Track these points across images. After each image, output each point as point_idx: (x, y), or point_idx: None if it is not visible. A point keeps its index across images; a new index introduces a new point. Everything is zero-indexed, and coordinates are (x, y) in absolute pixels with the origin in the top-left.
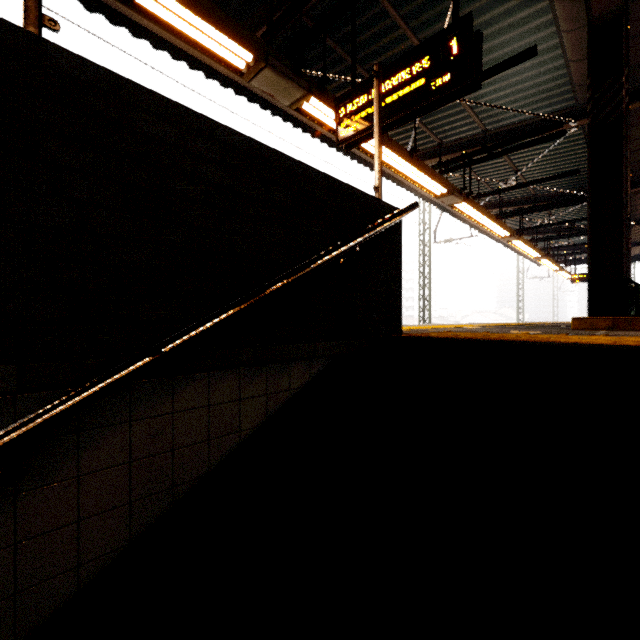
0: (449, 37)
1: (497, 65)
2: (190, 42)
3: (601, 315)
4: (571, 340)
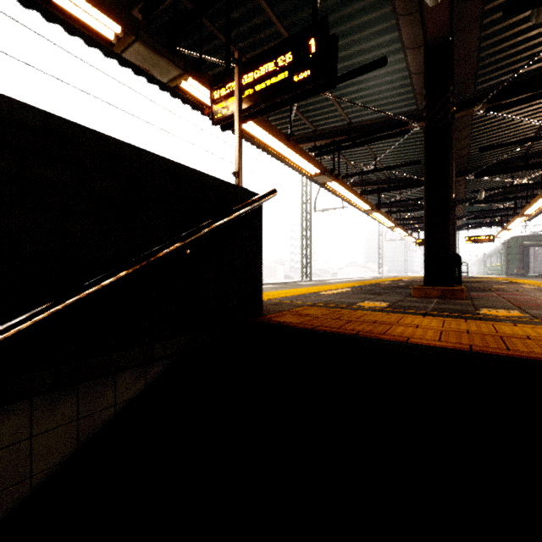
0: (308, 36)
1: (356, 69)
2: (46, 2)
3: (434, 284)
4: (405, 331)
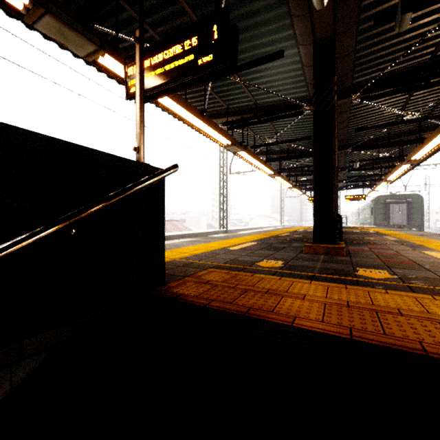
0: (211, 23)
1: (259, 59)
2: None
3: (321, 242)
4: (293, 306)
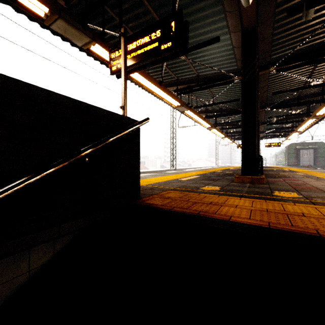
0: (170, 21)
1: (201, 43)
2: None
3: (247, 174)
4: (229, 211)
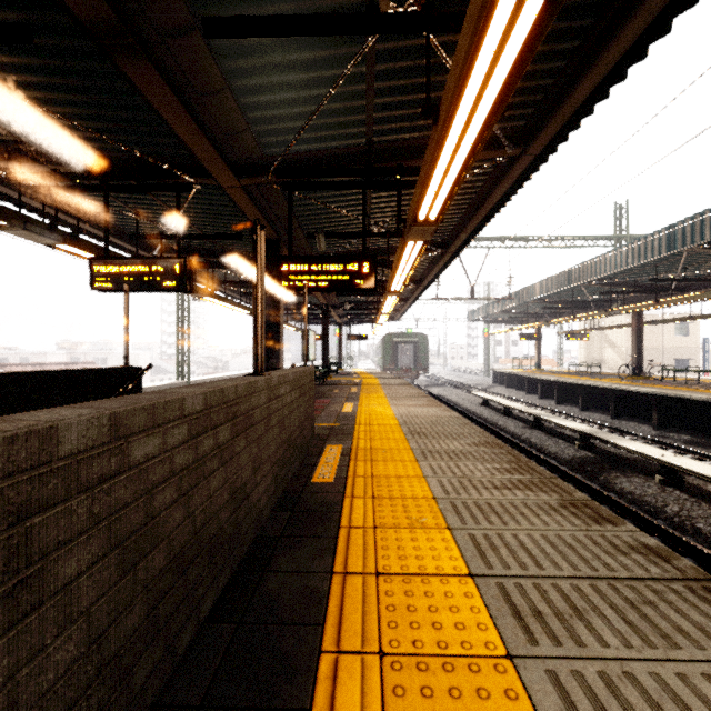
0: (174, 262)
1: (220, 235)
2: None
3: None
4: None
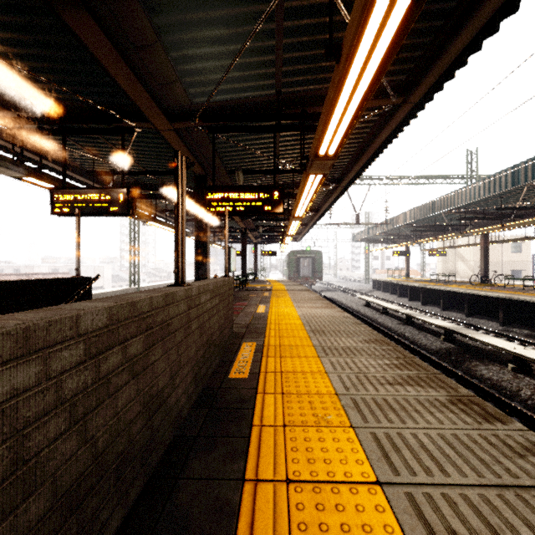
0: (119, 192)
1: (159, 171)
2: None
3: None
4: None
